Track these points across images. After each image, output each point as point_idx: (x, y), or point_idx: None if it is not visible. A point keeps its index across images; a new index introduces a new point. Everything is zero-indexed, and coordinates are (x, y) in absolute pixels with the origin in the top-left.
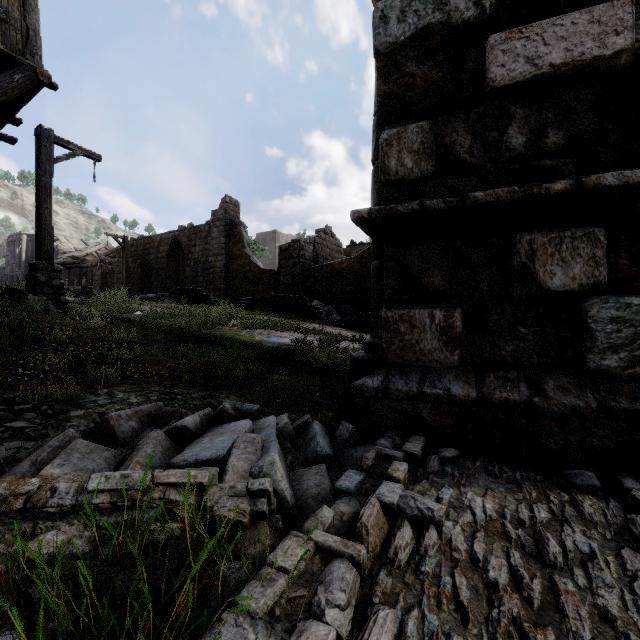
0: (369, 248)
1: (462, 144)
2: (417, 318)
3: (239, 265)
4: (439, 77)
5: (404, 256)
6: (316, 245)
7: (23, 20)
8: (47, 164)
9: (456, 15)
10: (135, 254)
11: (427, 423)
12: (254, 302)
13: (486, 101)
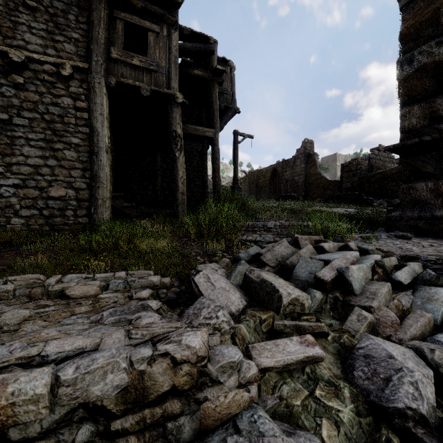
0: None
1: (442, 109)
2: (419, 187)
3: (313, 180)
4: (430, 84)
5: (412, 161)
6: (370, 160)
7: (231, 90)
8: (237, 145)
9: (438, 57)
10: (252, 180)
11: (422, 228)
12: (327, 199)
13: None
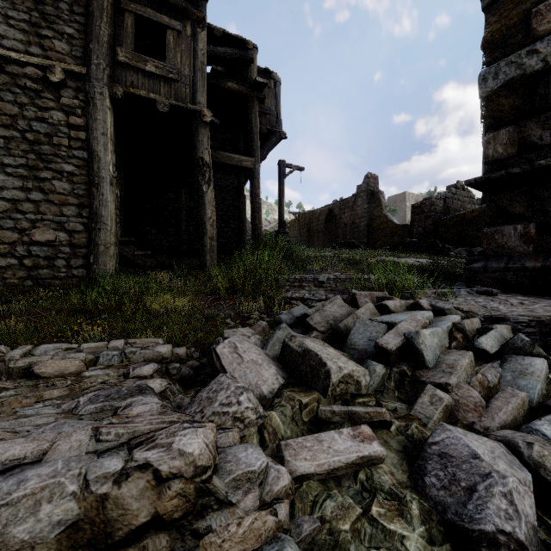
0: None
1: (535, 135)
2: (505, 231)
3: (378, 223)
4: (519, 103)
5: (498, 199)
6: (446, 200)
7: (275, 110)
8: (283, 179)
9: (529, 69)
10: (303, 224)
11: (509, 282)
12: (394, 247)
13: (550, 109)
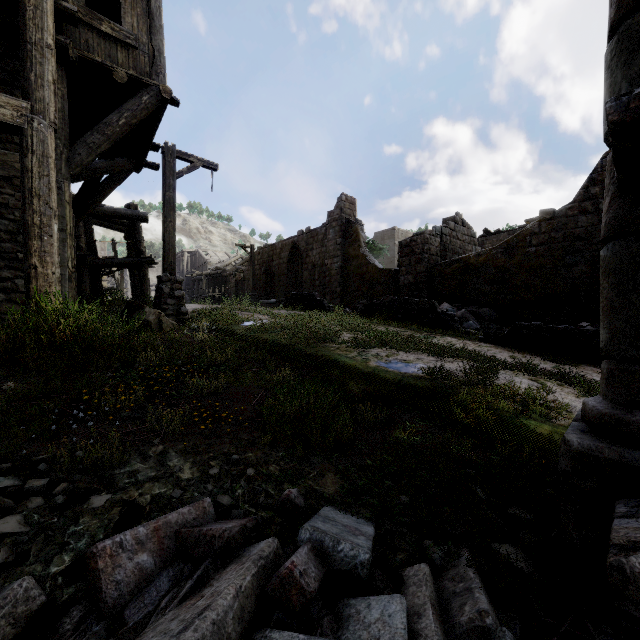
0: (519, 233)
1: None
2: None
3: (355, 266)
4: None
5: None
6: (443, 237)
7: (150, 43)
8: (171, 179)
9: None
10: (261, 262)
11: None
12: (370, 307)
13: None
